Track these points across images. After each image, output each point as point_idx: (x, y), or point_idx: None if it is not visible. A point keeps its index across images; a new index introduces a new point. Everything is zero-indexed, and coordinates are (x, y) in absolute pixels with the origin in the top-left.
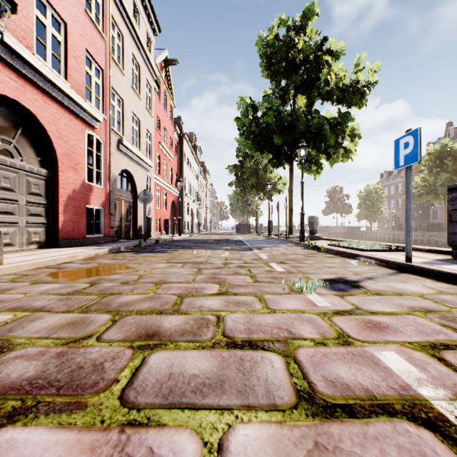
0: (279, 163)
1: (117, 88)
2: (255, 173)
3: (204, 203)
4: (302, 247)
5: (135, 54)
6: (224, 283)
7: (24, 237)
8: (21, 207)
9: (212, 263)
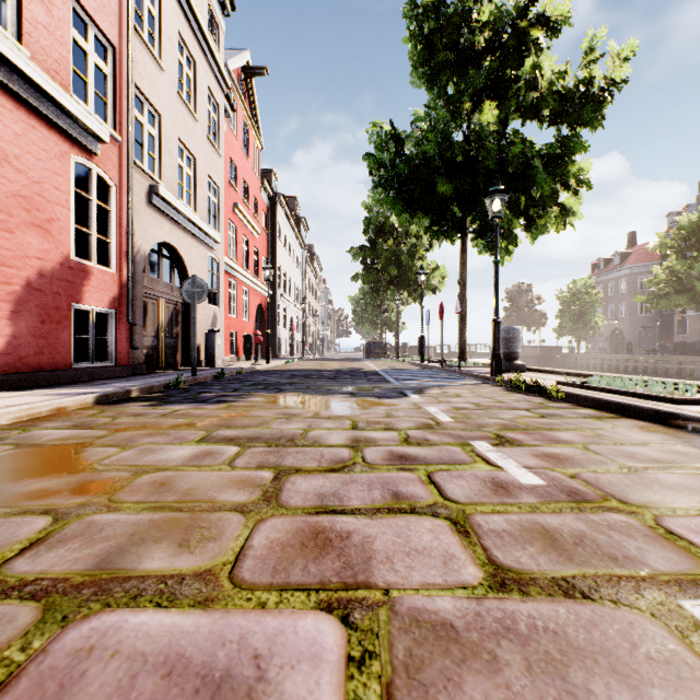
0: (443, 234)
1: (147, 90)
2: (395, 259)
3: (312, 309)
4: (501, 387)
5: (185, 38)
6: (366, 605)
7: None
8: None
9: (320, 441)
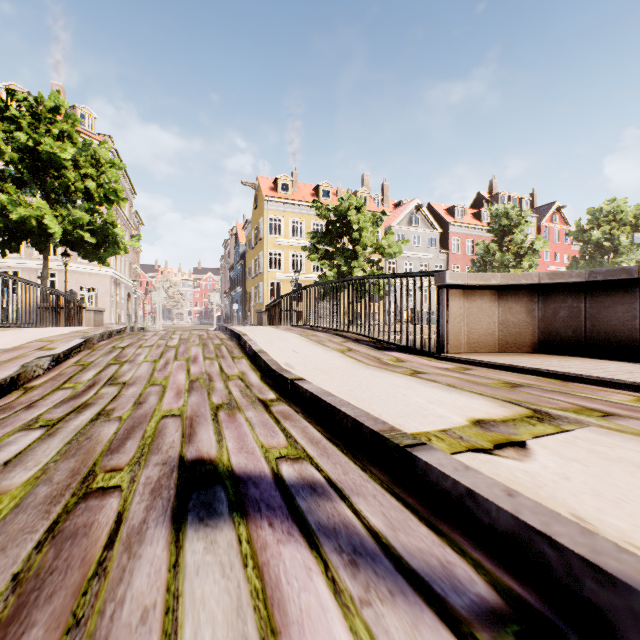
0: None
1: None
2: None
3: None
4: None
5: None
6: None
7: None
8: None
9: None
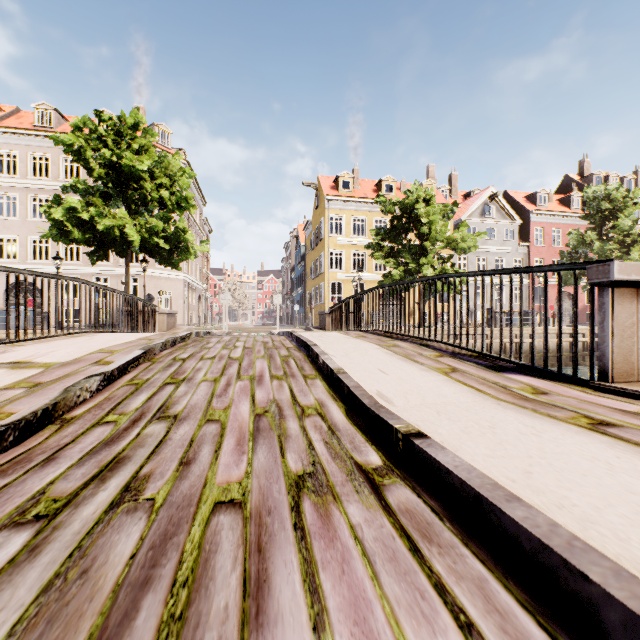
0: None
1: None
2: None
3: None
4: None
5: None
6: None
7: (566, 322)
8: (565, 315)
9: None
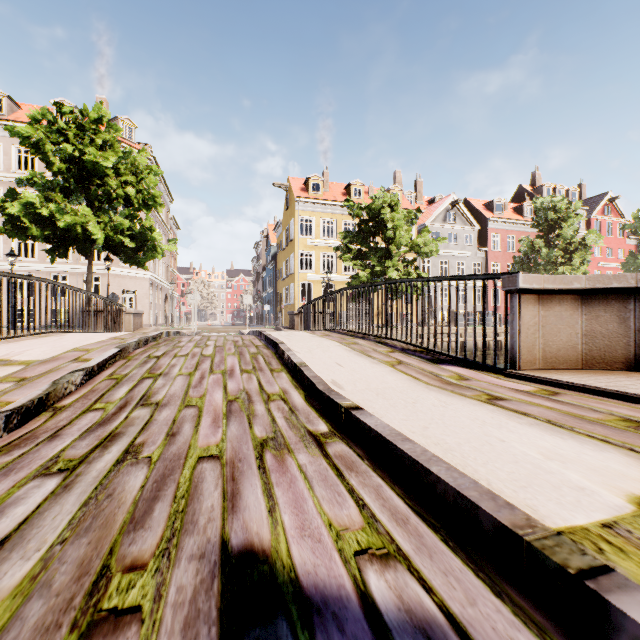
0: None
1: None
2: None
3: None
4: None
5: None
6: None
7: None
8: None
9: None
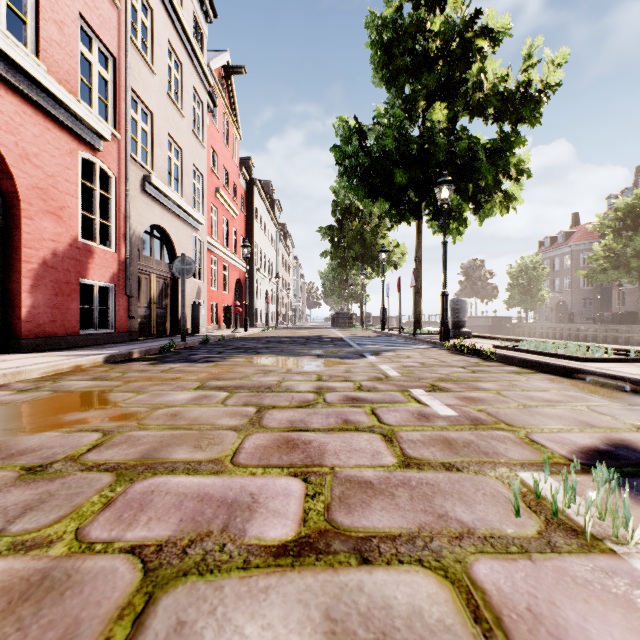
0: (401, 217)
1: (141, 92)
2: (360, 238)
3: (285, 283)
4: (447, 350)
5: (174, 44)
6: (319, 474)
7: None
8: None
9: (291, 388)
